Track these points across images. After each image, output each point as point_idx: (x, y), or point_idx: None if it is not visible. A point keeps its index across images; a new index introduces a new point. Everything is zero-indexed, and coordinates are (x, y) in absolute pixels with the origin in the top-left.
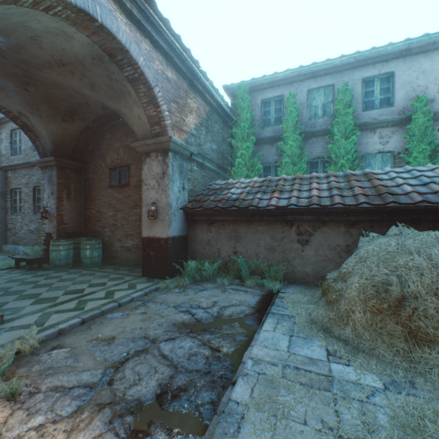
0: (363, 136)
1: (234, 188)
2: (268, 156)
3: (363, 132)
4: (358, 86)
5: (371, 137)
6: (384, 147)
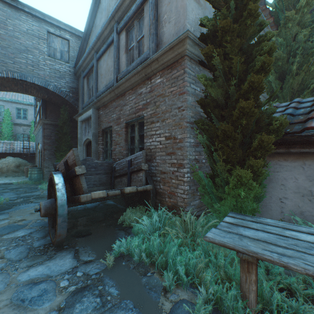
0: (17, 127)
1: None
2: None
3: (17, 126)
4: (15, 109)
5: (20, 128)
6: (25, 132)
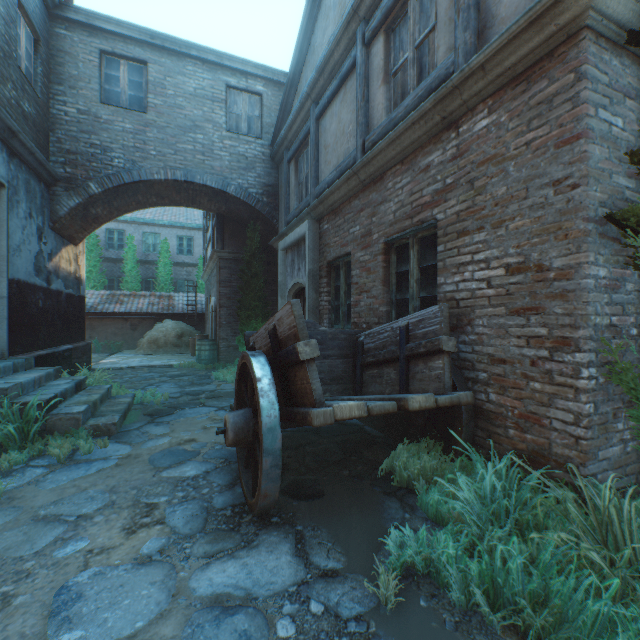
0: (178, 270)
1: (88, 298)
2: (113, 271)
3: (178, 267)
4: (175, 239)
5: (182, 271)
6: (189, 278)
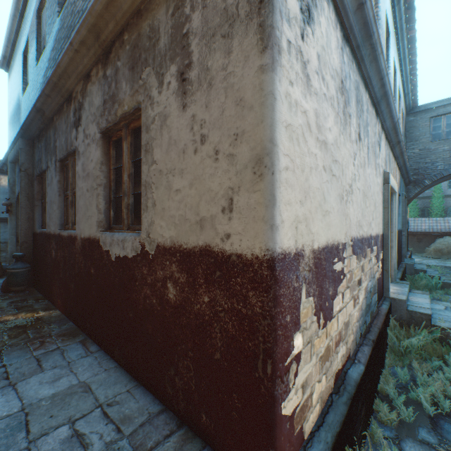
0: (447, 200)
1: None
2: None
3: (447, 198)
4: None
5: None
6: None
